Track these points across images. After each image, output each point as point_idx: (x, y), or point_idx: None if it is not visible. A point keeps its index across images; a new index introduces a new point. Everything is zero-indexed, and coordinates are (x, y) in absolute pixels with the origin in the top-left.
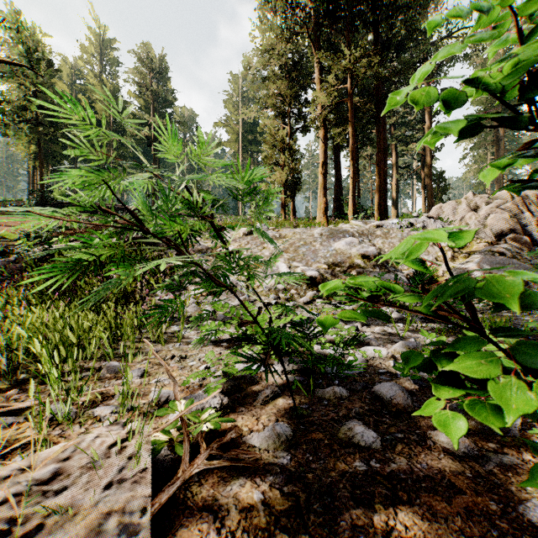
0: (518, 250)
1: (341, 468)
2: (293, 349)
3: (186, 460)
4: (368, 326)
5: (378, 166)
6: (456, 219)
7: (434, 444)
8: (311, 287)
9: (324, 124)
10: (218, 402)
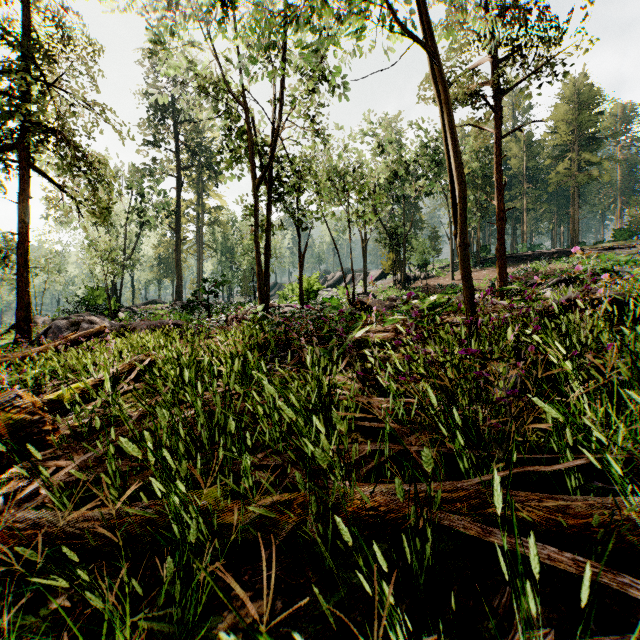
0: None
1: None
2: None
3: None
4: None
5: None
6: None
7: None
8: None
9: None
10: None
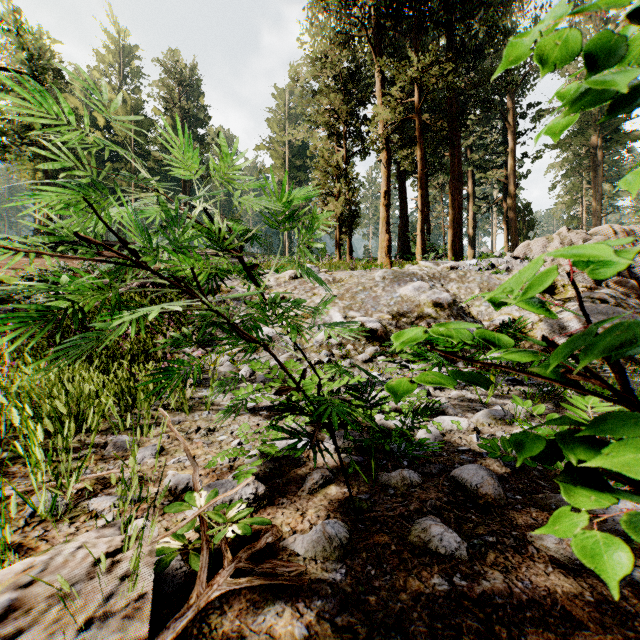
0: (623, 296)
1: (414, 587)
2: (350, 419)
3: (202, 578)
4: (442, 390)
5: (452, 195)
6: (546, 260)
7: (537, 551)
8: (371, 342)
9: (387, 146)
10: (252, 491)
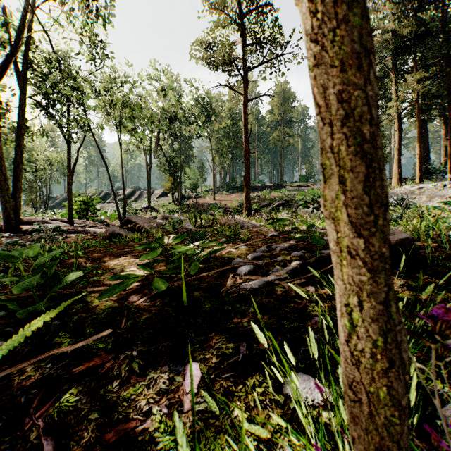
0: None
1: None
2: None
3: None
4: None
5: (448, 139)
6: None
7: None
8: None
9: (398, 120)
10: None
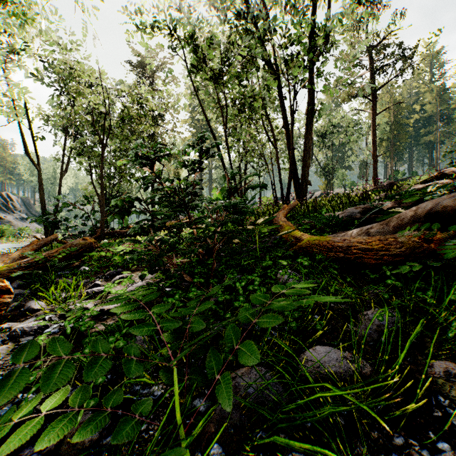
0: None
1: None
2: None
3: None
4: None
5: None
6: None
7: None
8: None
9: None
10: None
